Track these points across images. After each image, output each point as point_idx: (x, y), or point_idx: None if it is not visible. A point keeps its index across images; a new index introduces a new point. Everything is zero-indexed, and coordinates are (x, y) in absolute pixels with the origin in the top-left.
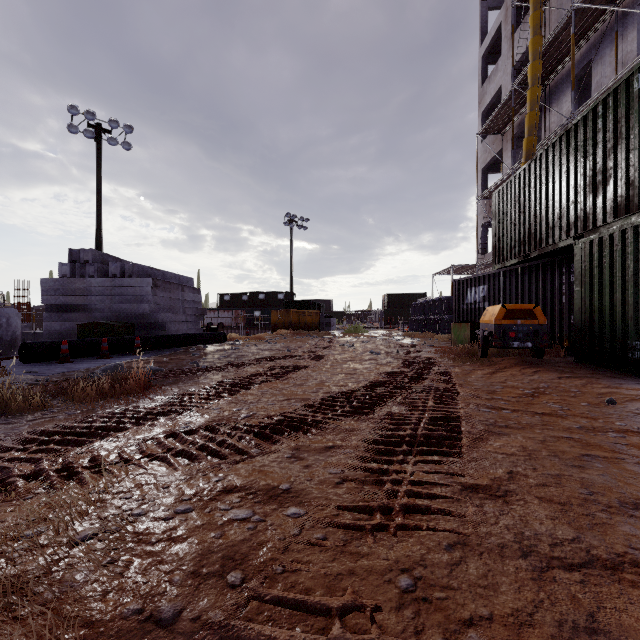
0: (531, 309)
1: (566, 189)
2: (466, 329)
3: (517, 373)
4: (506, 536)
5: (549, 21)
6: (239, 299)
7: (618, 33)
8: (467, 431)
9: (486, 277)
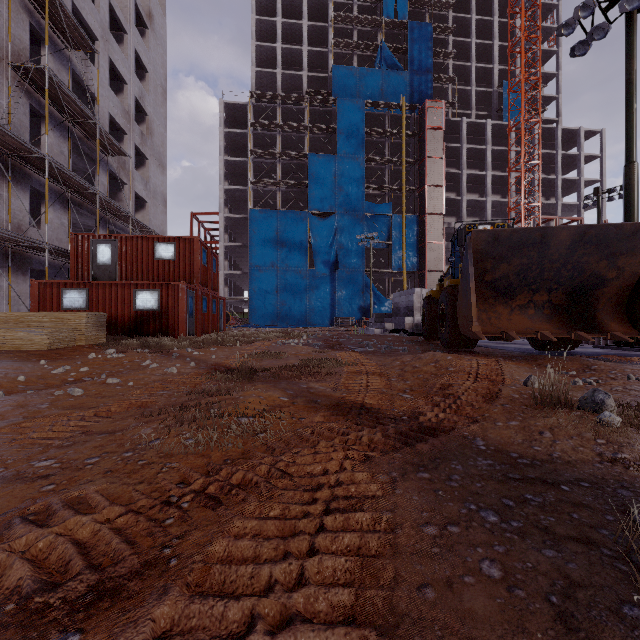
0: None
1: None
2: None
3: None
4: None
5: None
6: None
7: None
8: None
9: None
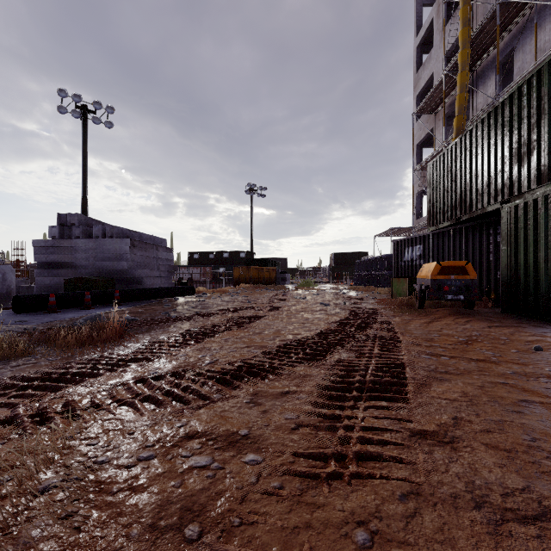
0: (463, 266)
1: (494, 160)
2: (404, 283)
3: (451, 322)
4: (457, 485)
5: (476, 15)
6: (206, 257)
7: (537, 24)
8: (411, 377)
9: (422, 238)
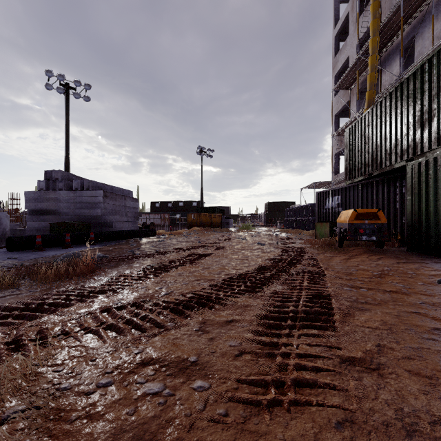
0: (375, 212)
1: (400, 125)
2: (326, 227)
3: (366, 259)
4: (388, 413)
5: (383, 9)
6: (166, 206)
7: (434, 16)
8: (337, 307)
9: (340, 190)
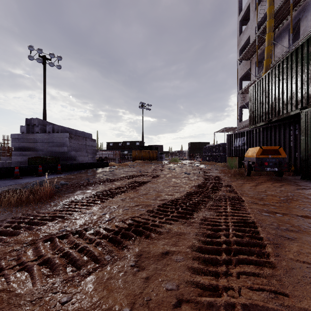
0: (277, 149)
1: (295, 82)
2: (235, 160)
3: (270, 186)
4: None
5: (276, 0)
6: (117, 145)
7: None
8: (266, 237)
9: (245, 132)
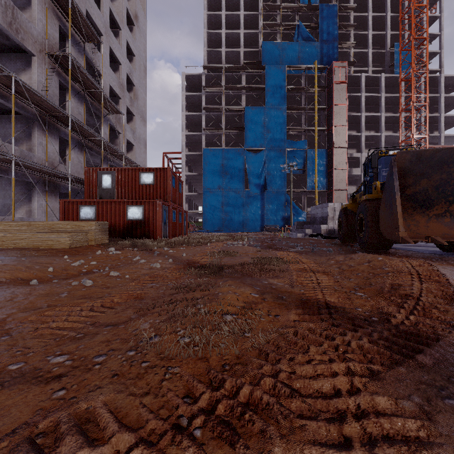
0: None
1: None
2: None
3: None
4: None
5: None
6: None
7: None
8: None
9: None
